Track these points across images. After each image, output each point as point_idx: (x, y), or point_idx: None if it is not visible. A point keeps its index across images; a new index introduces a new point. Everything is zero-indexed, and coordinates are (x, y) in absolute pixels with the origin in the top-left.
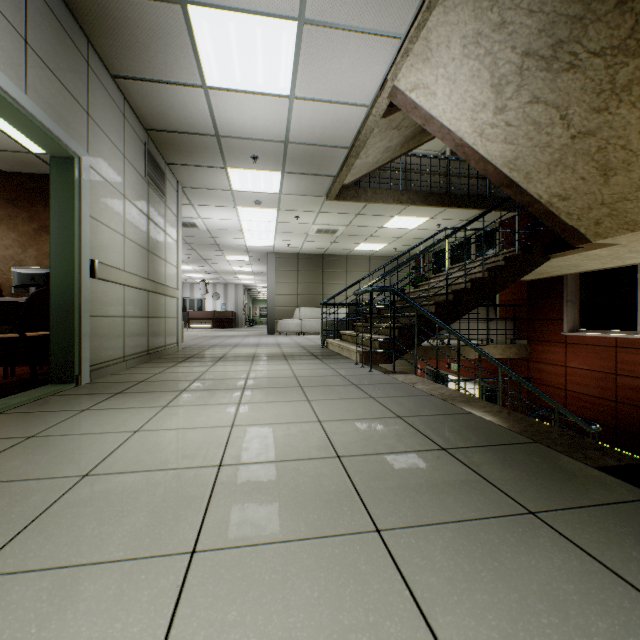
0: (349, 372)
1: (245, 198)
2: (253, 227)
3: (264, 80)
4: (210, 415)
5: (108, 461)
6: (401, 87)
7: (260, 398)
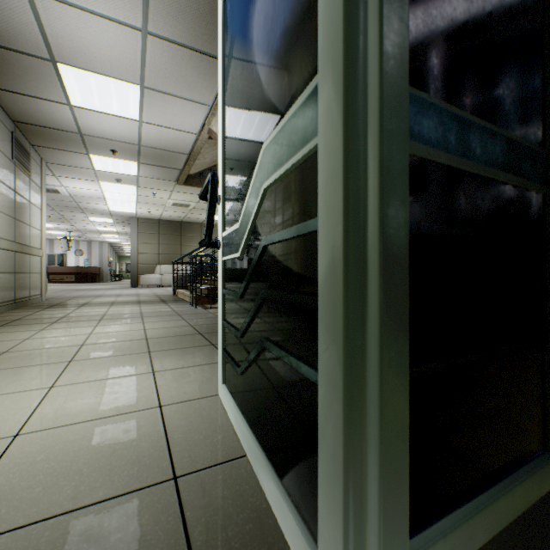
0: (181, 309)
1: (107, 176)
2: (116, 197)
3: (118, 109)
4: (76, 331)
5: (15, 348)
6: (214, 130)
7: (112, 323)
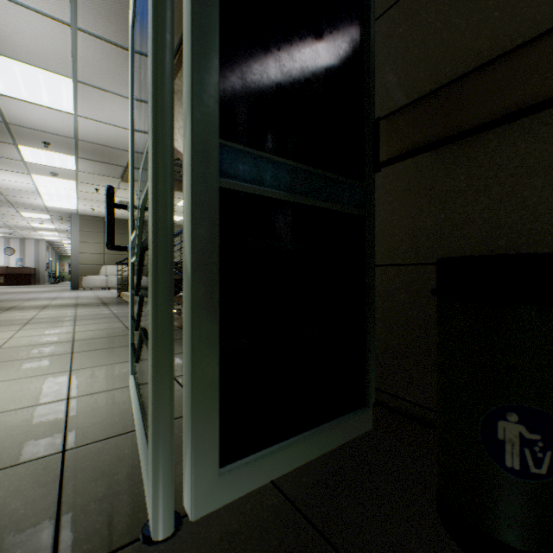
0: (121, 311)
1: (40, 169)
2: (52, 192)
3: (50, 101)
4: None
5: None
6: None
7: (38, 327)
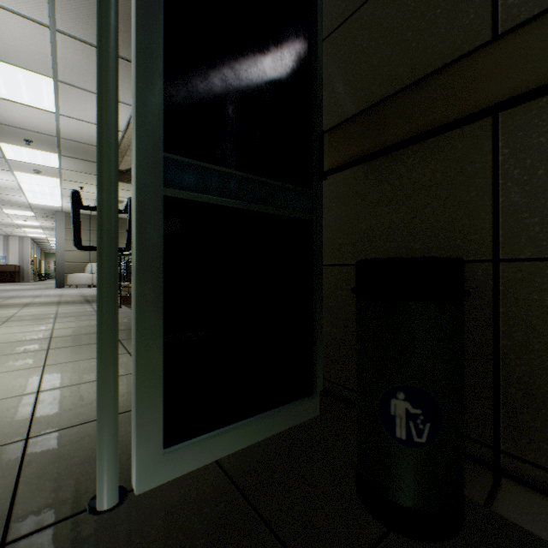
0: None
1: (22, 166)
2: (35, 189)
3: (30, 99)
4: None
5: None
6: None
7: (17, 324)
